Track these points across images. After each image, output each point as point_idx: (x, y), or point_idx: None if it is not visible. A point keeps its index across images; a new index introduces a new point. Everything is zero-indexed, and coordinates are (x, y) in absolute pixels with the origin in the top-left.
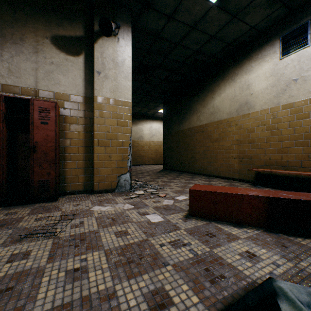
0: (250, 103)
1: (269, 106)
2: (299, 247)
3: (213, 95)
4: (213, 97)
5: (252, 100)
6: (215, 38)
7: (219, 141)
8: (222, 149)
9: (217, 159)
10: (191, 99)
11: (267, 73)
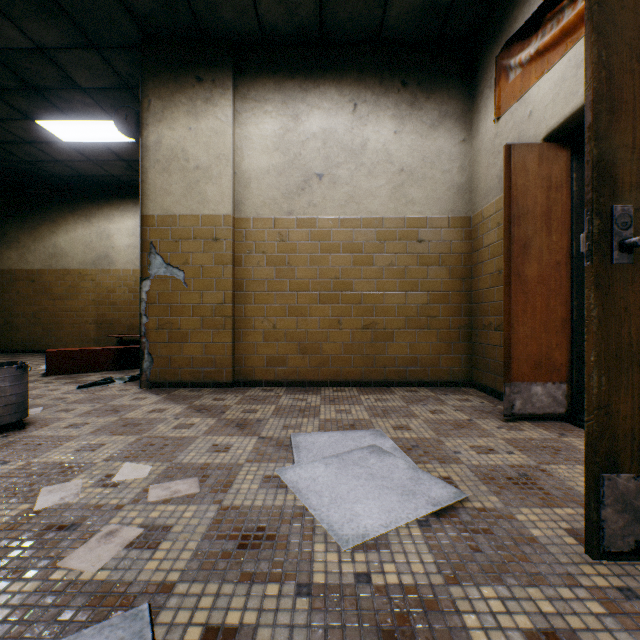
0: (113, 258)
1: (133, 267)
2: (133, 371)
3: (56, 228)
4: (55, 232)
5: (114, 255)
6: (64, 164)
7: (67, 299)
8: (73, 311)
9: (64, 325)
10: (5, 218)
11: (131, 231)
